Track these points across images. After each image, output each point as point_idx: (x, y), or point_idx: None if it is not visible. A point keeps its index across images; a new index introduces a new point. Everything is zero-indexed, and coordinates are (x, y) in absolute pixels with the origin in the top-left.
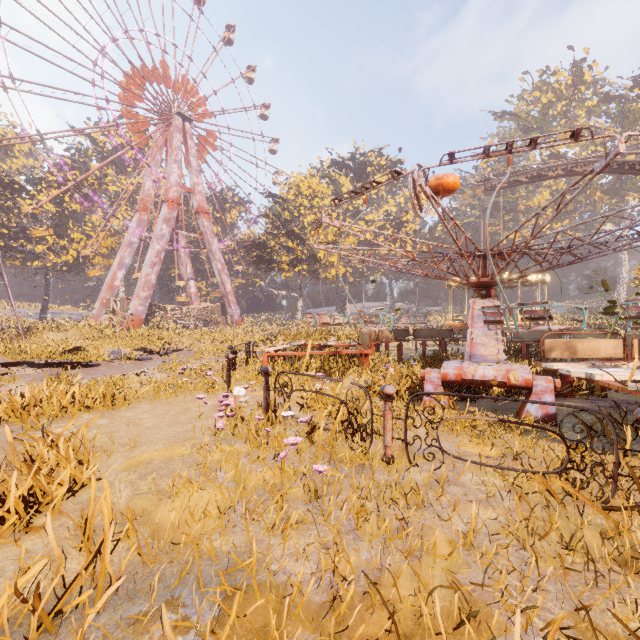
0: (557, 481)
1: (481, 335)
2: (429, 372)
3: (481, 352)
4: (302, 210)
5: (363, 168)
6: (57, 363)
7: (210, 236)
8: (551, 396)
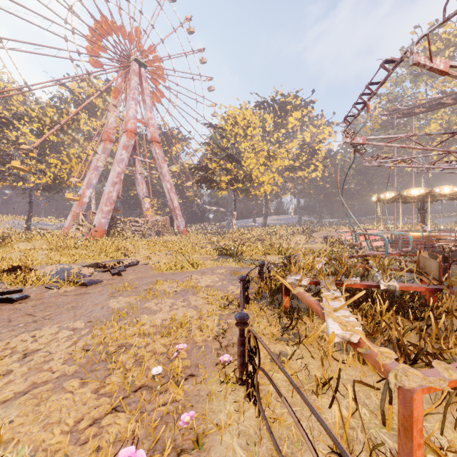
0: None
1: None
2: None
3: None
4: (238, 138)
5: (283, 107)
6: None
7: (161, 161)
8: None
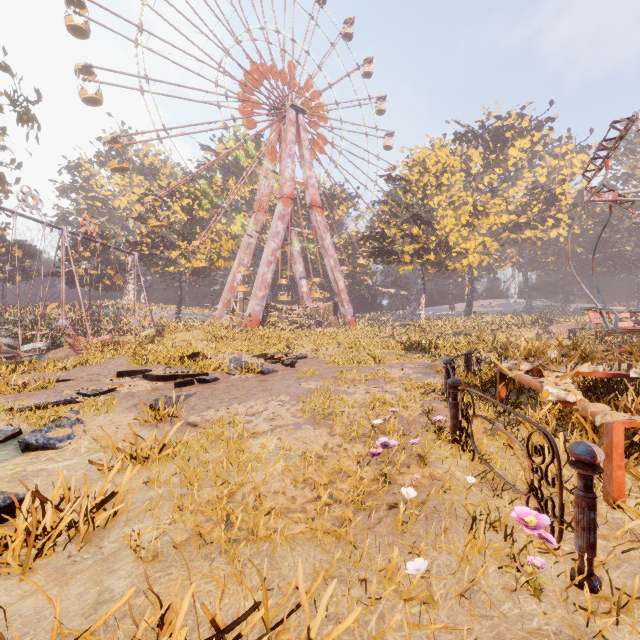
0: None
1: None
2: None
3: None
4: (427, 190)
5: (499, 135)
6: (171, 375)
7: (323, 231)
8: None
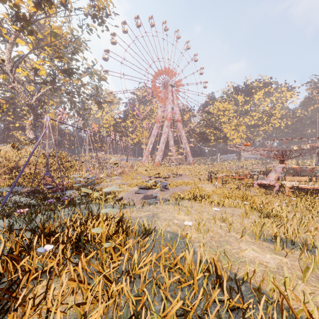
0: (261, 192)
1: (272, 175)
2: (255, 182)
3: (269, 178)
4: (220, 117)
5: (250, 90)
6: (160, 177)
7: (181, 130)
8: (278, 187)
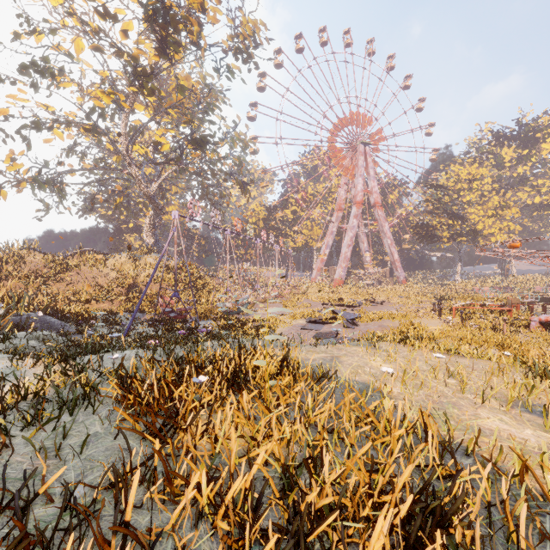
0: (544, 337)
1: None
2: (533, 318)
3: None
4: (461, 193)
5: (530, 135)
6: (342, 305)
7: (382, 221)
8: None
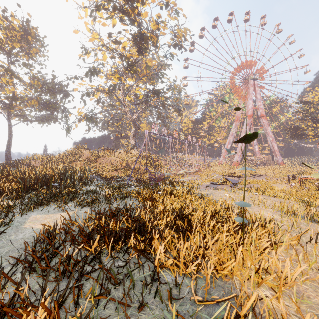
0: None
1: None
2: None
3: None
4: None
5: None
6: (234, 176)
7: (266, 126)
8: None
